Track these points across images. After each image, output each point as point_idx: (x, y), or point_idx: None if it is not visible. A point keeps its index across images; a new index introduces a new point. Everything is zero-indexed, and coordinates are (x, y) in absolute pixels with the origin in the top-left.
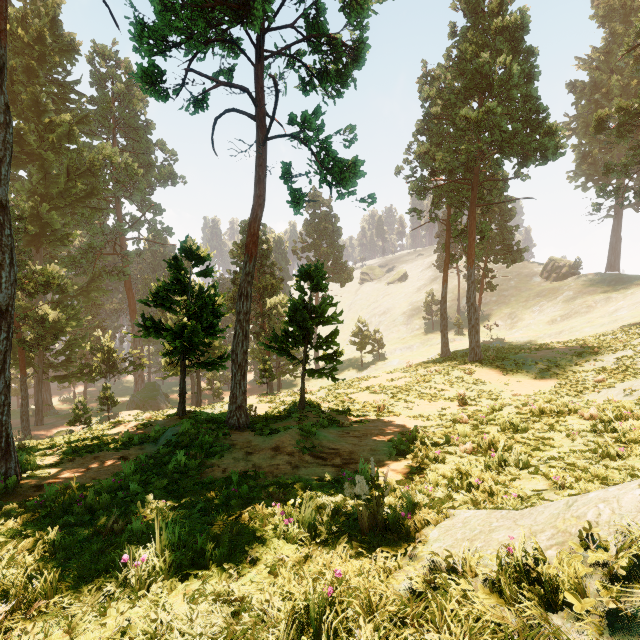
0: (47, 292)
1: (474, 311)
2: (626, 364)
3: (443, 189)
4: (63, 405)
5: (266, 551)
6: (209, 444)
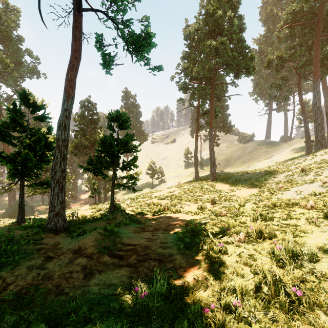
0: None
1: (213, 153)
2: (290, 178)
3: (196, 89)
4: None
5: None
6: (11, 252)
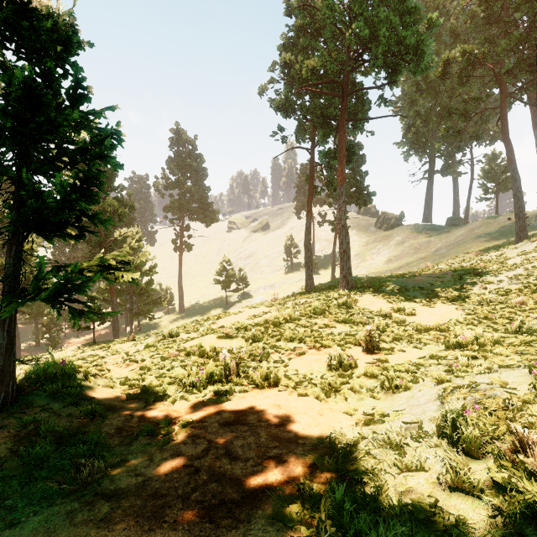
0: None
1: (346, 234)
2: (531, 282)
3: (309, 111)
4: None
5: None
6: None
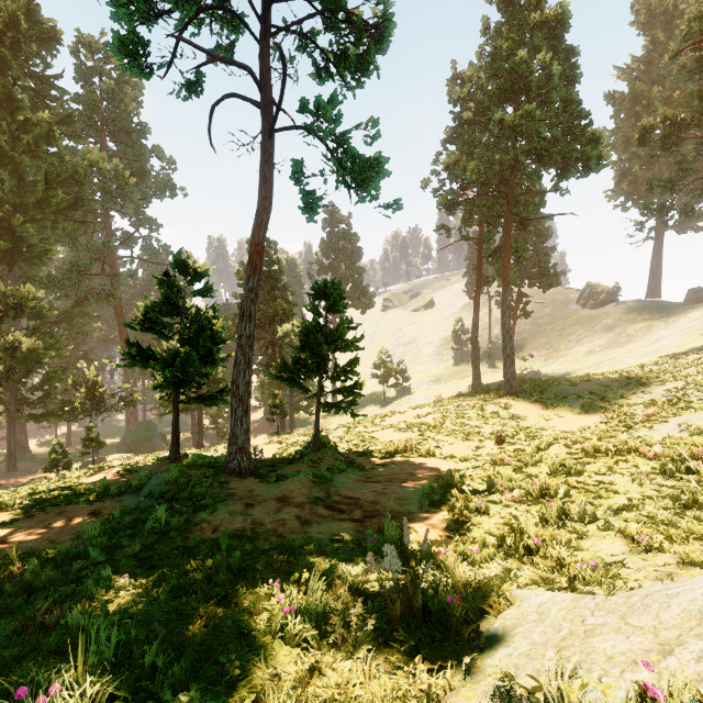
0: (19, 316)
1: (509, 339)
2: (678, 396)
3: (475, 204)
4: (42, 448)
5: (253, 661)
6: (200, 495)
